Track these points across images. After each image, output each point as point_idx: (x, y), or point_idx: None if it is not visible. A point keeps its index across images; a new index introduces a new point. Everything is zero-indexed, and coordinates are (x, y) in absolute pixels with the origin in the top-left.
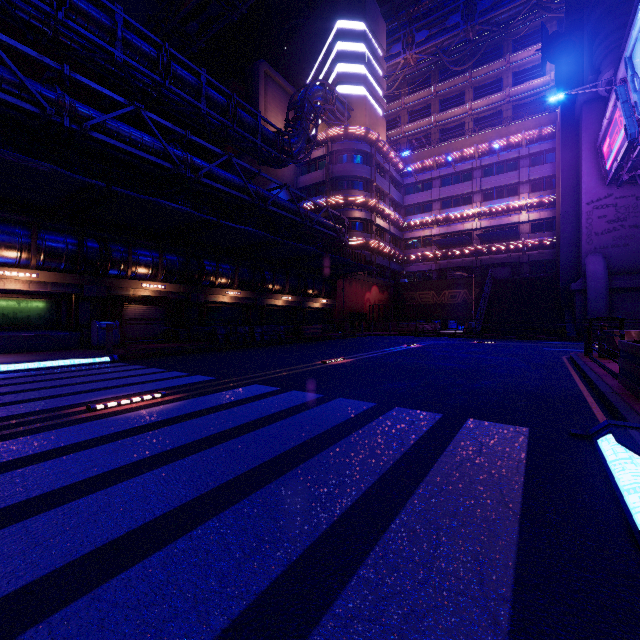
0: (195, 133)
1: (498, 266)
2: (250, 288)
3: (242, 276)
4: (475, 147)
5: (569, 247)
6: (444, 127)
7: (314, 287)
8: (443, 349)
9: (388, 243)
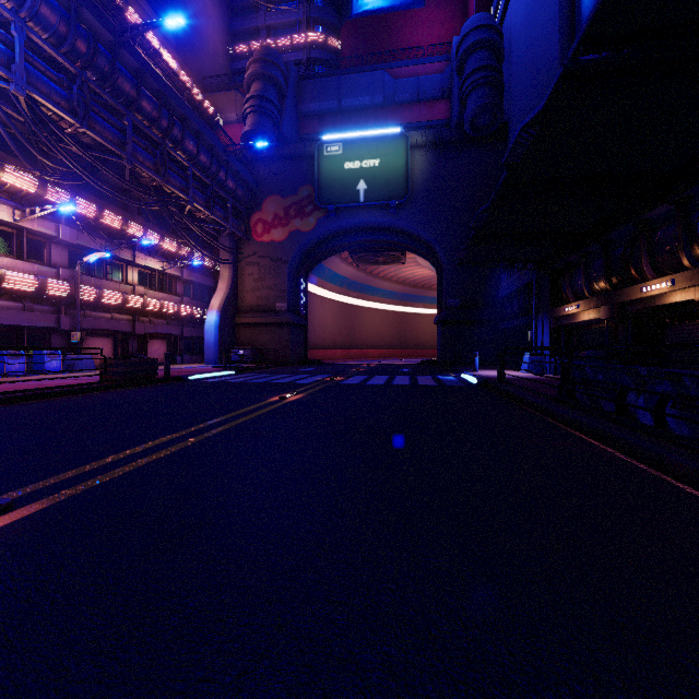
0: None
1: None
2: None
3: None
4: None
5: None
6: None
7: None
8: None
9: None
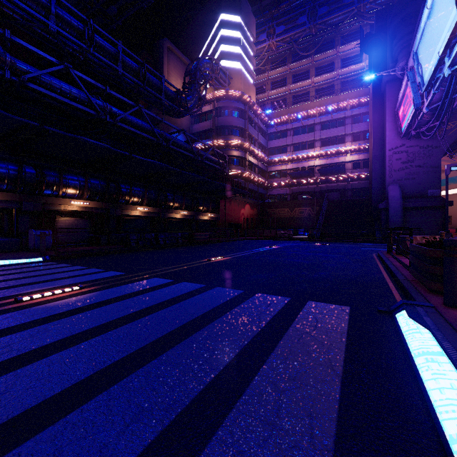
0: (115, 89)
1: (331, 191)
2: (156, 205)
3: (150, 196)
4: (316, 109)
5: (377, 179)
6: (295, 94)
7: (204, 205)
8: (294, 249)
9: (257, 174)
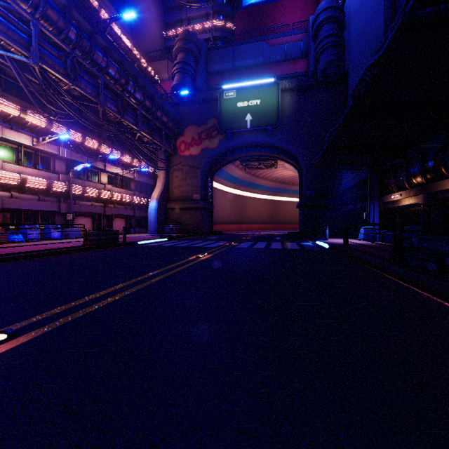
0: None
1: None
2: None
3: None
4: None
5: None
6: None
7: None
8: None
9: None
